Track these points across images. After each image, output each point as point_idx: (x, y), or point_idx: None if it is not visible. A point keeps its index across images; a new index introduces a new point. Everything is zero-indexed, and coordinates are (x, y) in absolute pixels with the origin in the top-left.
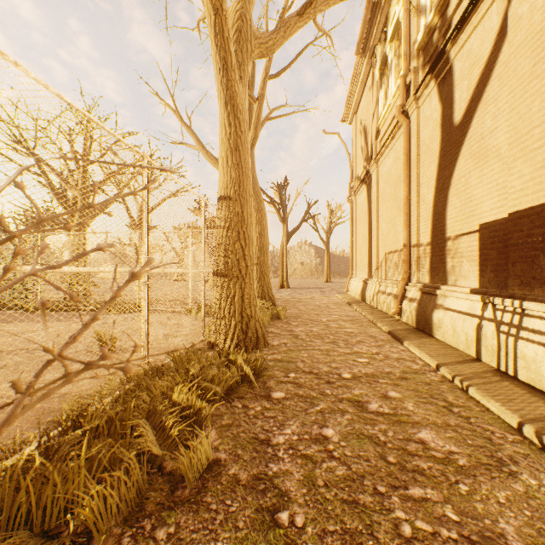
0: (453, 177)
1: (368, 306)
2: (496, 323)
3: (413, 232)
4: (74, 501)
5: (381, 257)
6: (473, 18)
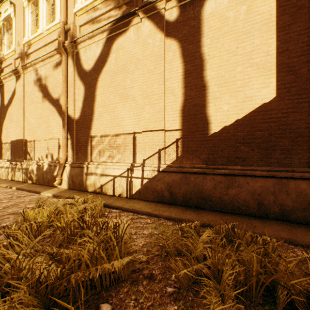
0: (4, 123)
1: None
2: (12, 168)
3: None
4: None
5: None
6: (9, 78)
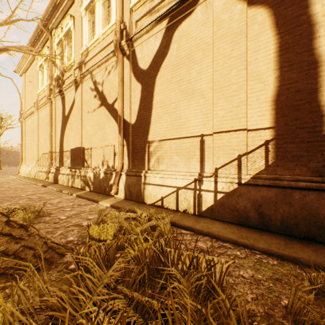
0: (65, 132)
1: (33, 179)
2: (72, 175)
3: (54, 147)
4: None
5: (40, 155)
6: (69, 88)
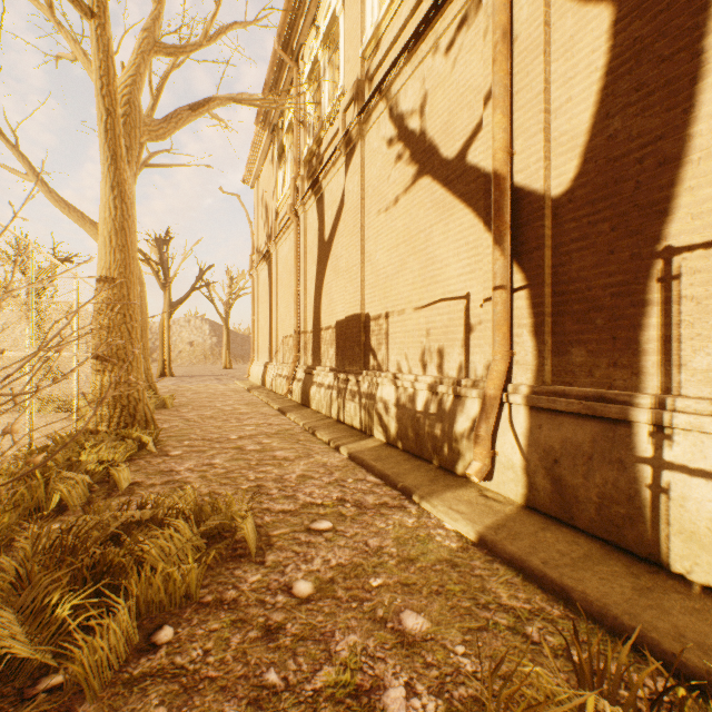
0: (325, 281)
1: (267, 391)
2: (338, 390)
3: (302, 321)
4: (40, 503)
5: (280, 341)
6: (333, 169)
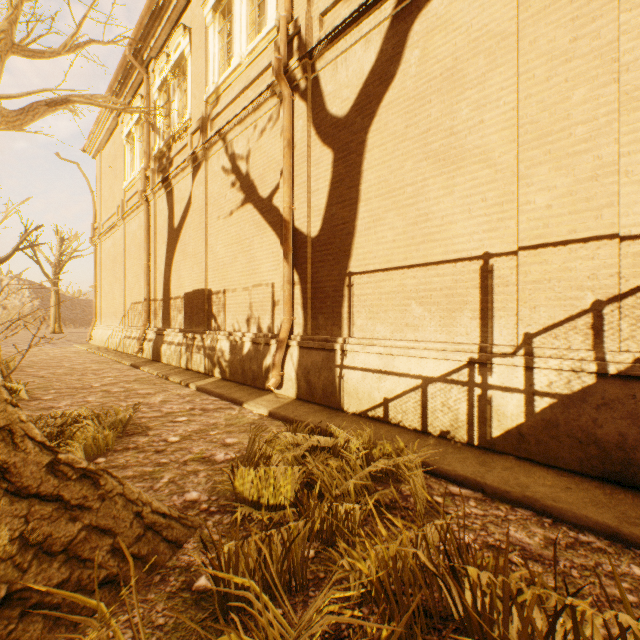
0: (174, 260)
1: (115, 352)
2: (187, 346)
3: (152, 290)
4: None
5: (128, 306)
6: (182, 173)
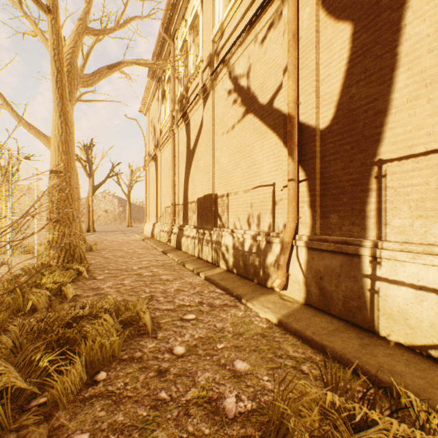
0: (190, 174)
1: (155, 240)
2: (199, 239)
3: (176, 197)
4: (20, 307)
5: (163, 209)
6: (195, 106)
